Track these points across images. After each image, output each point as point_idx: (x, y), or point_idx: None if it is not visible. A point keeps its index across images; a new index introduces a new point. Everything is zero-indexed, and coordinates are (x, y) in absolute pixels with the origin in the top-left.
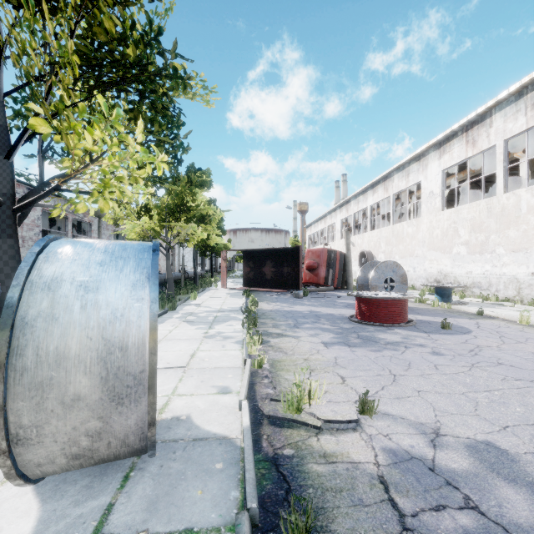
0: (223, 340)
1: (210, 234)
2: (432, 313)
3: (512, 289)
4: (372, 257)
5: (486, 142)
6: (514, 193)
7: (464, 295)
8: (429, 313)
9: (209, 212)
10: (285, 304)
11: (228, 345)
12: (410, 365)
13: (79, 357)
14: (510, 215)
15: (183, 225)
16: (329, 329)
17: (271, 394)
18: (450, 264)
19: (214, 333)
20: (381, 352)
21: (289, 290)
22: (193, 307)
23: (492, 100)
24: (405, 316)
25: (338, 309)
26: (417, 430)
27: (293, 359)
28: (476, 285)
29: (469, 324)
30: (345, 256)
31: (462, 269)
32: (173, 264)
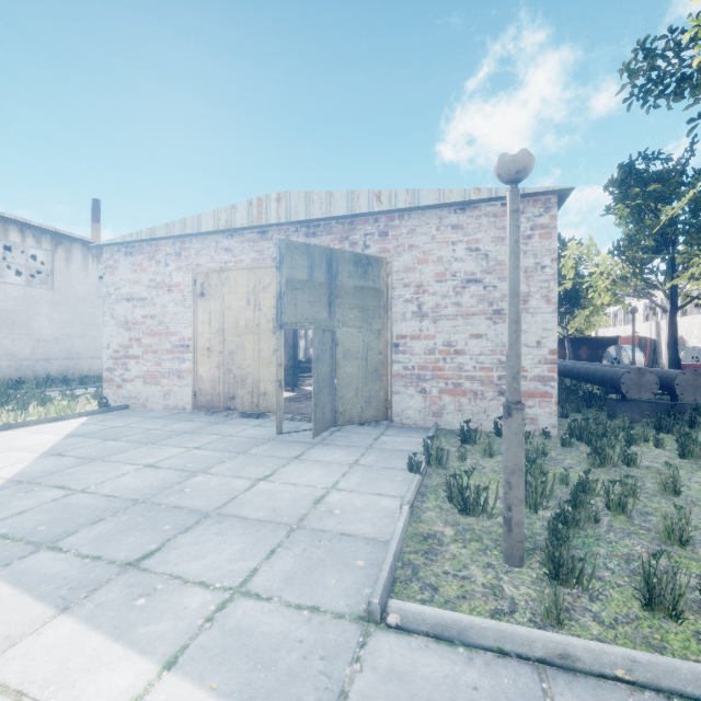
0: None
1: None
2: None
3: None
4: (683, 341)
5: None
6: None
7: None
8: None
9: None
10: None
11: None
12: None
13: (636, 361)
14: None
15: None
16: None
17: None
18: None
19: None
20: None
21: None
22: None
23: None
24: None
25: None
26: None
27: None
28: None
29: None
30: (654, 341)
31: None
32: None
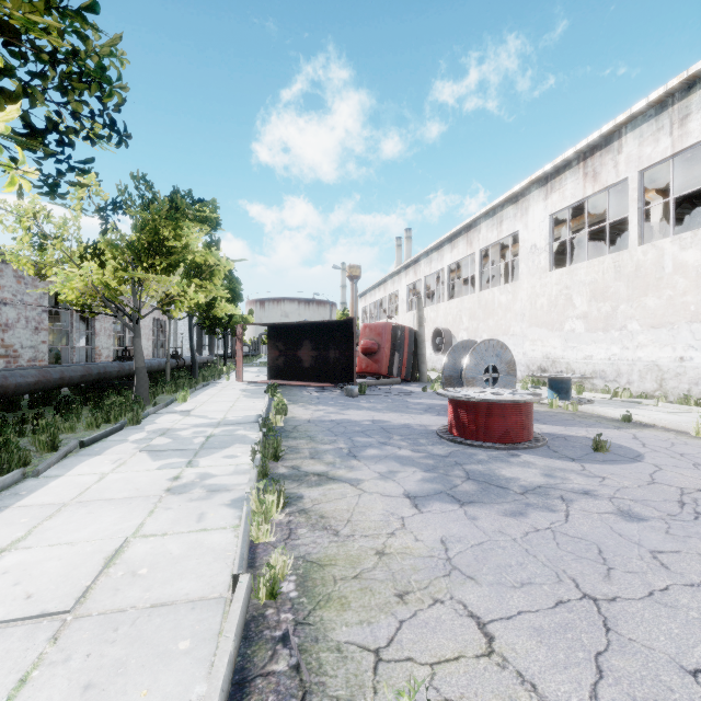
0: (204, 499)
1: (217, 299)
2: (557, 419)
3: (651, 381)
4: (450, 336)
5: (612, 174)
6: (654, 245)
7: (583, 389)
8: (553, 419)
9: (208, 260)
10: (332, 407)
11: (212, 512)
12: (603, 556)
13: None
14: (648, 276)
15: (159, 278)
16: (412, 460)
17: None
18: (560, 345)
19: (193, 478)
20: (527, 517)
21: (338, 384)
22: (176, 417)
23: (624, 114)
24: (530, 430)
25: (416, 416)
26: None
27: (352, 553)
28: (599, 375)
29: (625, 439)
30: (416, 334)
31: (578, 352)
32: (164, 345)
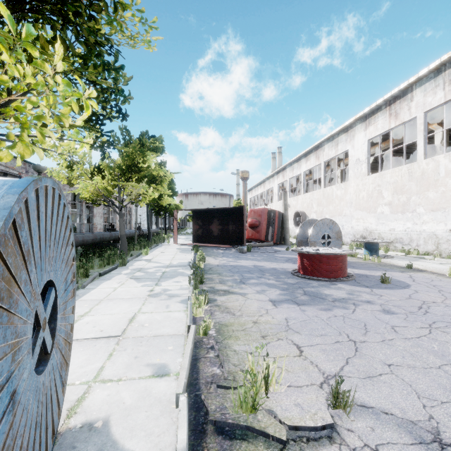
0: (167, 299)
1: (162, 195)
2: (366, 266)
3: (431, 244)
4: (305, 216)
5: (407, 114)
6: (433, 159)
7: (388, 250)
8: (363, 266)
9: (159, 173)
10: (231, 258)
11: (172, 304)
12: (366, 327)
13: None
14: (429, 179)
15: (134, 185)
16: (275, 285)
17: (218, 375)
18: (374, 222)
19: (160, 291)
20: (332, 311)
21: (234, 246)
22: (144, 262)
23: (414, 77)
24: (345, 271)
25: (280, 264)
26: (412, 435)
27: (241, 322)
28: (399, 241)
29: (404, 277)
30: (282, 215)
31: (386, 226)
32: (130, 222)
